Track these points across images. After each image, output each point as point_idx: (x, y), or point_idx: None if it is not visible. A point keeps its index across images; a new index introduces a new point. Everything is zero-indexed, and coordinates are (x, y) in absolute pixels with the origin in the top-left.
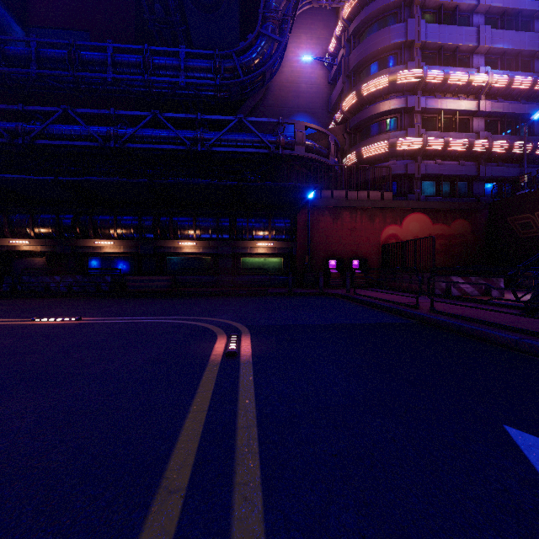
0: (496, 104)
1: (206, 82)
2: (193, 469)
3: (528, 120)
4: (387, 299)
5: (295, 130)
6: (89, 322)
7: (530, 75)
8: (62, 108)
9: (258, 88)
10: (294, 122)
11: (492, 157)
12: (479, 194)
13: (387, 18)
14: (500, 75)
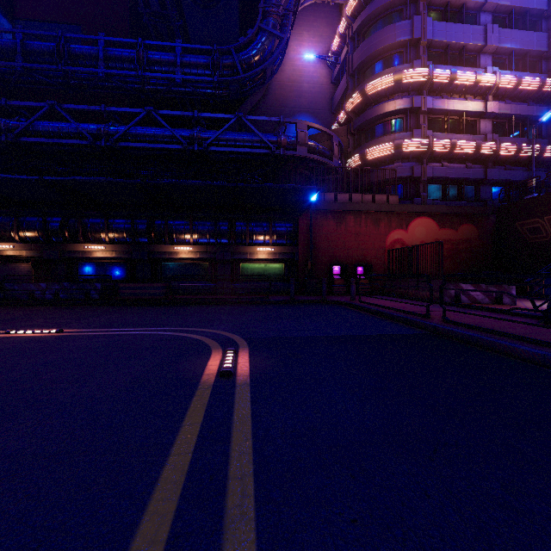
0: (504, 105)
1: (204, 78)
2: (165, 549)
3: (536, 123)
4: (395, 307)
5: (297, 130)
6: (71, 334)
7: (538, 76)
8: (49, 103)
9: (259, 86)
10: (296, 121)
11: (499, 159)
12: (486, 198)
13: (393, 15)
14: (508, 75)
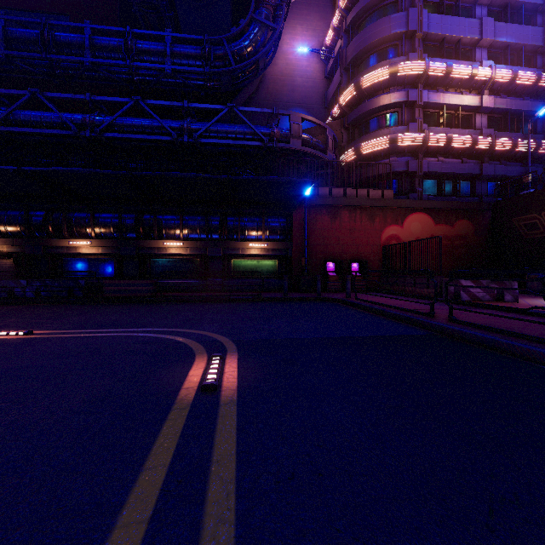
0: (499, 99)
1: (195, 69)
2: None
3: (531, 118)
4: (394, 305)
5: (290, 122)
6: (40, 336)
7: (534, 71)
8: (30, 91)
9: (251, 78)
10: (289, 113)
11: (495, 155)
12: (482, 194)
13: (387, 7)
14: (504, 69)
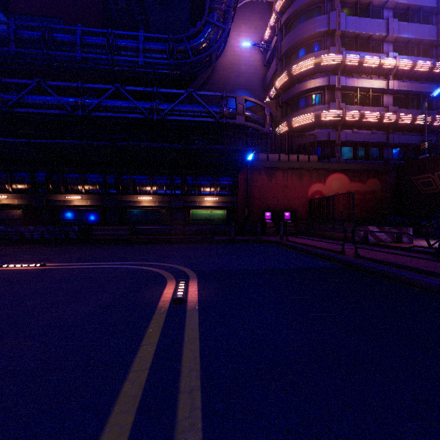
0: (402, 83)
1: (161, 61)
2: None
3: (428, 97)
4: (315, 245)
5: (236, 103)
6: (52, 267)
7: (430, 60)
8: (36, 80)
9: (206, 67)
10: (235, 96)
11: (398, 127)
12: (388, 158)
13: (313, 11)
14: (405, 59)
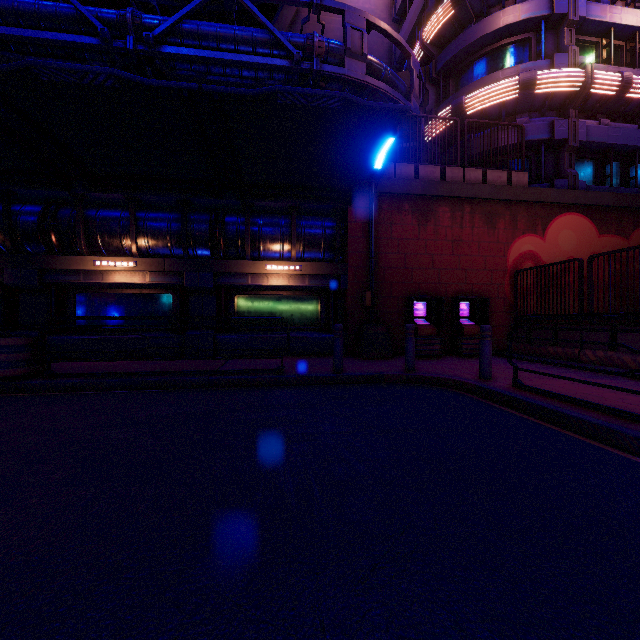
0: None
1: None
2: None
3: None
4: None
5: (345, 24)
6: None
7: None
8: None
9: None
10: (343, 7)
11: None
12: None
13: None
14: None
